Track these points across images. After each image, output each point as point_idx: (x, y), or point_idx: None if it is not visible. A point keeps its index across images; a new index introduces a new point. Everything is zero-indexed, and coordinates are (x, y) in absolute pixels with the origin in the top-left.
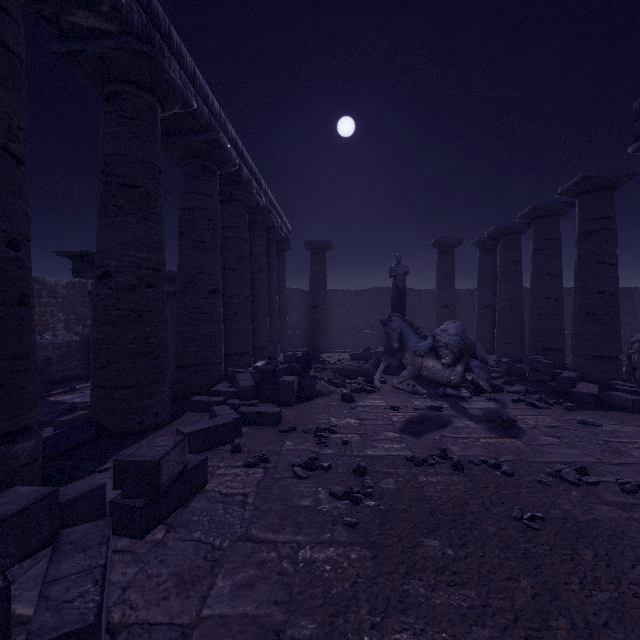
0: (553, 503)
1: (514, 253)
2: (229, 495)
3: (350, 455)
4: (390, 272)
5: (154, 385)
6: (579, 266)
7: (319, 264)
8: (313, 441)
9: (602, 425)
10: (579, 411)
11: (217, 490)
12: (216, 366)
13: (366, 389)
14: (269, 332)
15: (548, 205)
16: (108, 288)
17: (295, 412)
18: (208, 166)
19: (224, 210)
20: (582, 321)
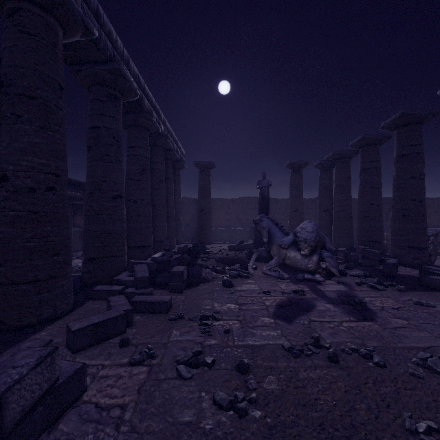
0: (437, 404)
1: (346, 172)
2: (105, 408)
3: (232, 346)
4: (258, 185)
5: (53, 279)
6: (397, 180)
7: (205, 179)
8: (198, 330)
9: (434, 306)
10: (410, 292)
11: (94, 401)
12: (119, 258)
13: (242, 275)
14: (167, 229)
15: (372, 136)
16: (5, 190)
17: (184, 298)
18: (112, 93)
19: (130, 133)
20: (399, 221)
